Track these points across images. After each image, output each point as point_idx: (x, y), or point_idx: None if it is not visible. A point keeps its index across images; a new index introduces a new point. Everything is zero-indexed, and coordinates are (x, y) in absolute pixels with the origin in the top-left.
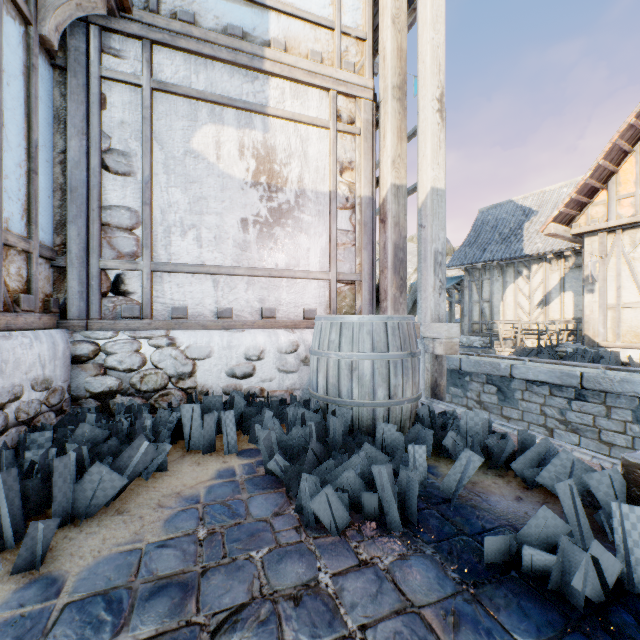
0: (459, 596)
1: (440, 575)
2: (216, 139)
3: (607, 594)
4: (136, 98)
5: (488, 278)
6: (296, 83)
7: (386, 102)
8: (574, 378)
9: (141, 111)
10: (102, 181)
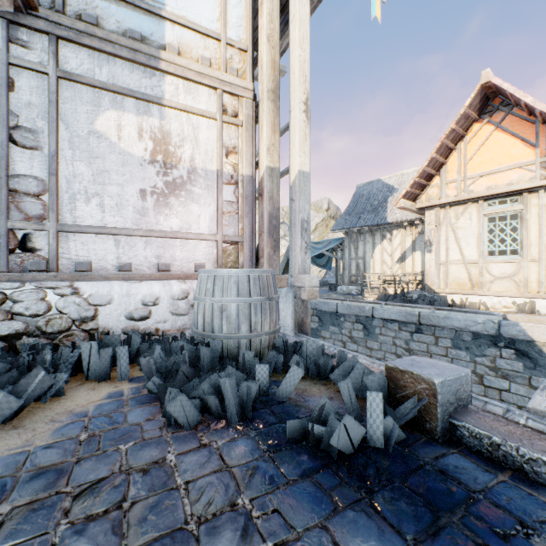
0: (261, 459)
1: (254, 448)
2: (118, 123)
3: (354, 448)
4: (43, 84)
5: (362, 240)
6: (188, 81)
7: (263, 102)
8: (414, 316)
9: (48, 95)
10: (10, 153)
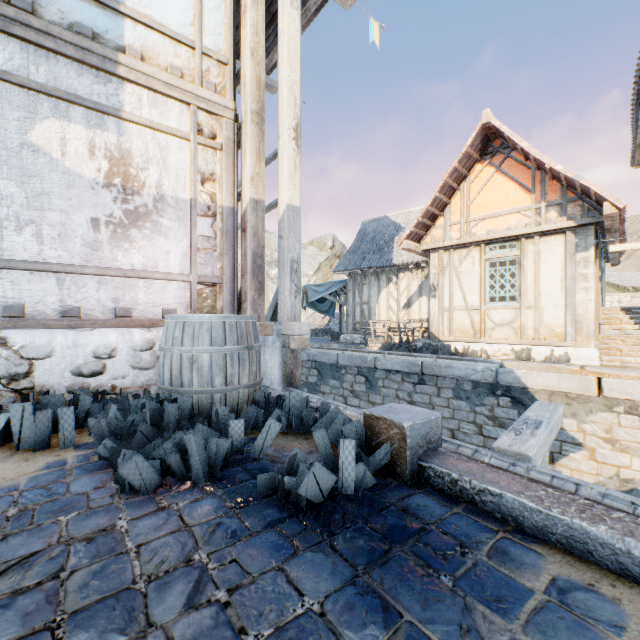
0: (226, 515)
1: (220, 506)
2: (61, 135)
3: (323, 496)
4: None
5: (367, 283)
6: (155, 92)
7: (246, 124)
8: (417, 366)
9: None
10: None
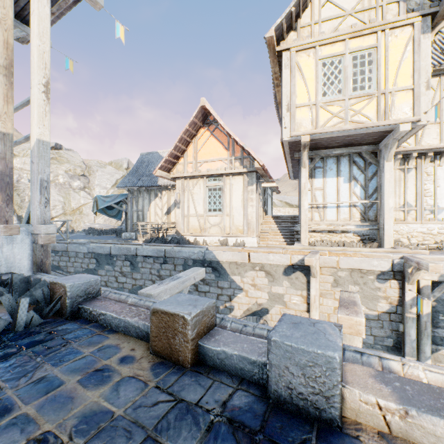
0: None
1: None
2: None
3: None
4: None
5: (142, 196)
6: None
7: None
8: (162, 252)
9: None
10: None
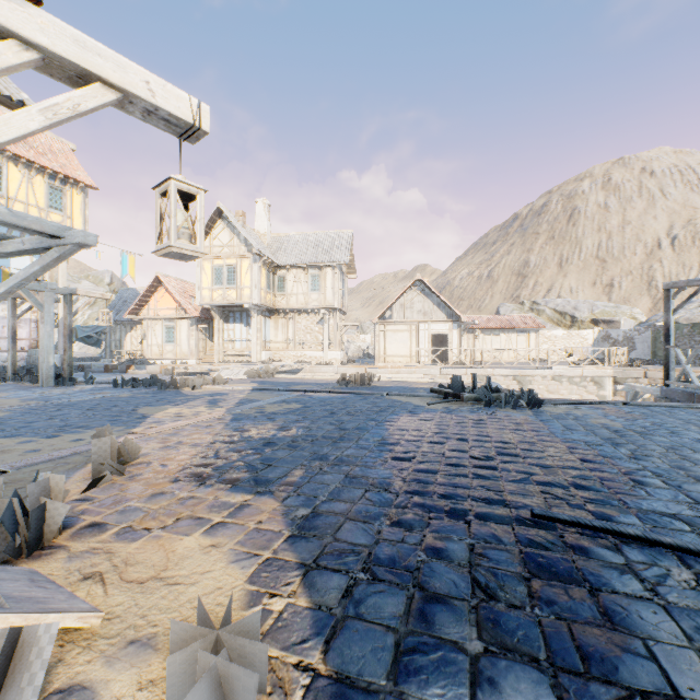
0: None
1: None
2: None
3: None
4: None
5: (120, 329)
6: None
7: None
8: None
9: None
10: None
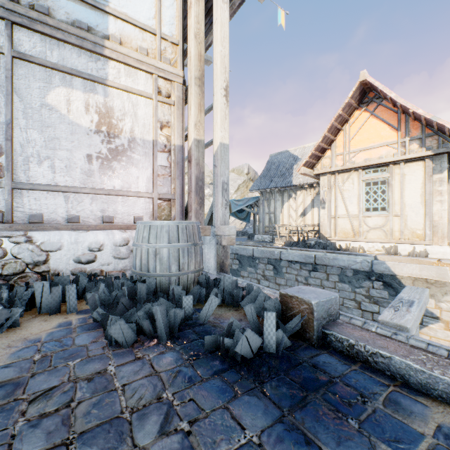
0: (183, 365)
1: (178, 358)
2: (67, 98)
3: (253, 353)
4: None
5: (274, 198)
6: (129, 66)
7: (191, 86)
8: (311, 258)
9: (3, 71)
10: None
